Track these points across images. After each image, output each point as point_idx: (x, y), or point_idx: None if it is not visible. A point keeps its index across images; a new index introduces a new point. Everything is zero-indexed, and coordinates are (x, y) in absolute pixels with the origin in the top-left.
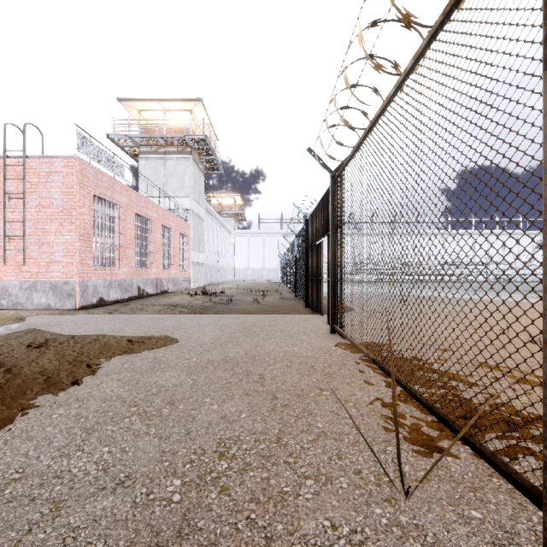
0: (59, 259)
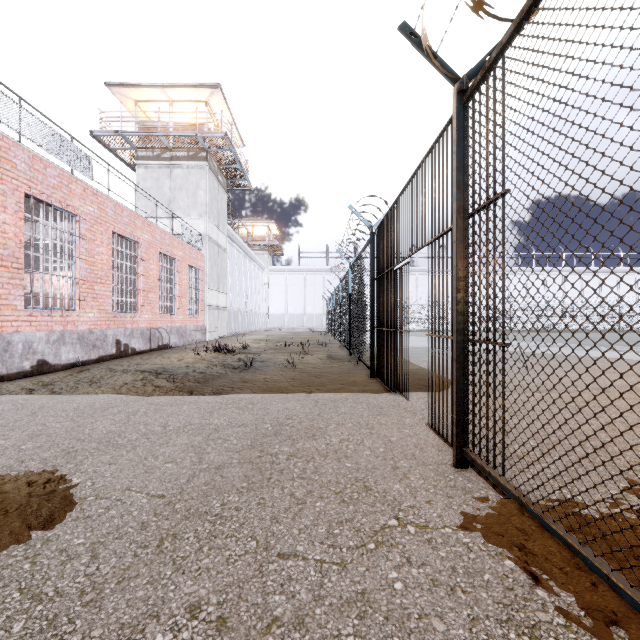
0: None
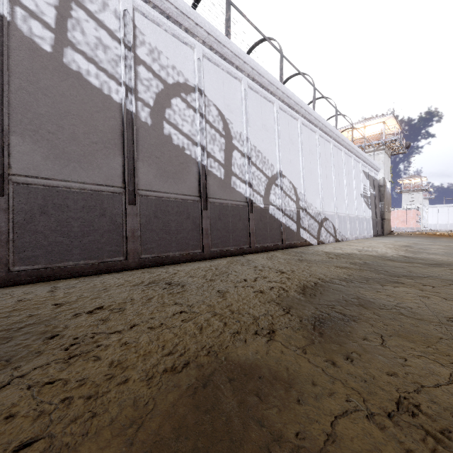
0: (411, 224)
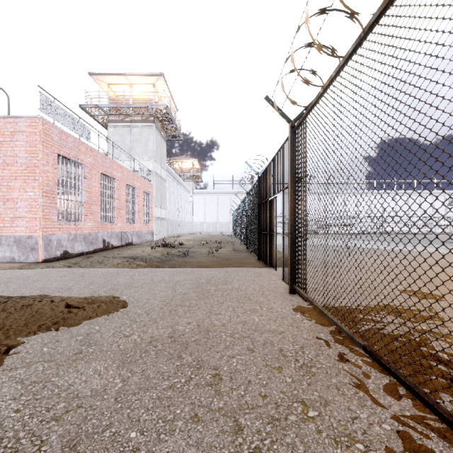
0: (23, 214)
